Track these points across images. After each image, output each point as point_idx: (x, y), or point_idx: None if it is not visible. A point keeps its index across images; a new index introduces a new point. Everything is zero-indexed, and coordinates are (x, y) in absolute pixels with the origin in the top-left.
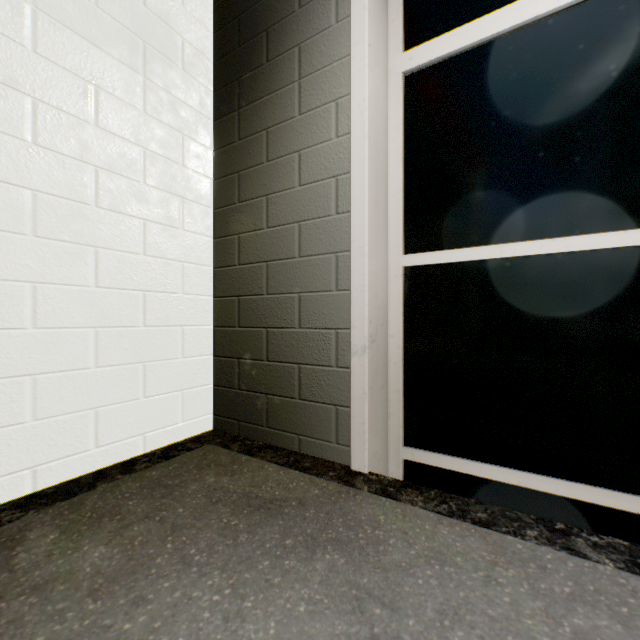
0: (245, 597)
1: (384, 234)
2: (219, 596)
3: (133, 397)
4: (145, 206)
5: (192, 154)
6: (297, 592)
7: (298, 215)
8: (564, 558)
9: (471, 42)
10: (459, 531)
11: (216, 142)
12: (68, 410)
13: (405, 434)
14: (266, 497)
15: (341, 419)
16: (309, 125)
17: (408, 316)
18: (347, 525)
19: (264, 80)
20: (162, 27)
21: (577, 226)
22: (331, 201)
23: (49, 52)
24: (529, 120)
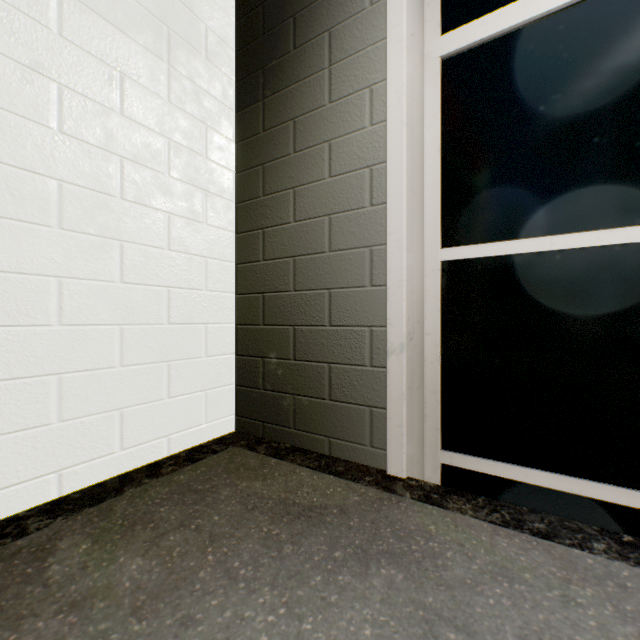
0: (302, 618)
1: (420, 227)
2: (274, 616)
3: (157, 397)
4: (169, 199)
5: (215, 146)
6: (358, 612)
7: (328, 208)
8: None
9: (517, 22)
10: (519, 543)
11: (239, 134)
12: (93, 411)
13: (442, 437)
14: (304, 504)
15: (376, 421)
16: (340, 113)
17: (446, 313)
18: (397, 536)
19: (291, 68)
20: (186, 13)
21: (638, 215)
22: (365, 192)
23: (74, 36)
24: (582, 103)
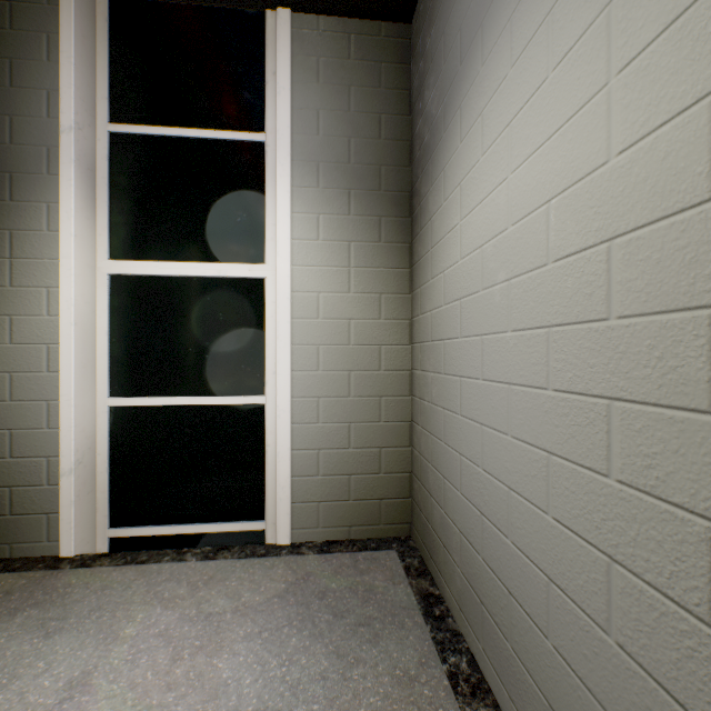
0: None
1: (93, 384)
2: None
3: None
4: None
5: None
6: (1, 636)
7: (10, 367)
8: (175, 565)
9: (153, 274)
10: (125, 571)
11: None
12: None
13: (111, 520)
14: None
15: (53, 523)
16: (22, 298)
17: (113, 439)
18: (46, 593)
19: None
20: None
21: (207, 391)
22: (44, 361)
23: None
24: (186, 329)
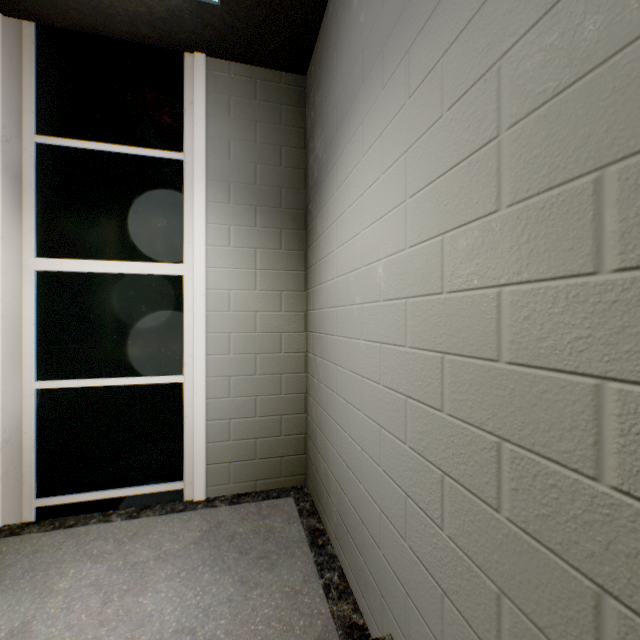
0: None
1: (20, 370)
2: None
3: None
4: None
5: None
6: None
7: None
8: (102, 525)
9: (80, 270)
10: (54, 535)
11: None
12: None
13: (38, 491)
14: None
15: None
16: None
17: (40, 418)
18: None
19: None
20: None
21: (131, 372)
22: None
23: None
24: (110, 319)
